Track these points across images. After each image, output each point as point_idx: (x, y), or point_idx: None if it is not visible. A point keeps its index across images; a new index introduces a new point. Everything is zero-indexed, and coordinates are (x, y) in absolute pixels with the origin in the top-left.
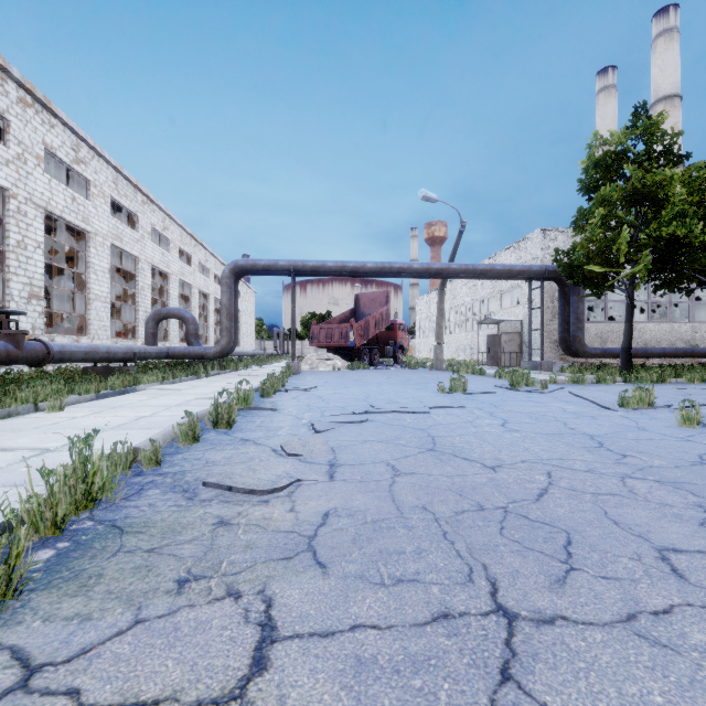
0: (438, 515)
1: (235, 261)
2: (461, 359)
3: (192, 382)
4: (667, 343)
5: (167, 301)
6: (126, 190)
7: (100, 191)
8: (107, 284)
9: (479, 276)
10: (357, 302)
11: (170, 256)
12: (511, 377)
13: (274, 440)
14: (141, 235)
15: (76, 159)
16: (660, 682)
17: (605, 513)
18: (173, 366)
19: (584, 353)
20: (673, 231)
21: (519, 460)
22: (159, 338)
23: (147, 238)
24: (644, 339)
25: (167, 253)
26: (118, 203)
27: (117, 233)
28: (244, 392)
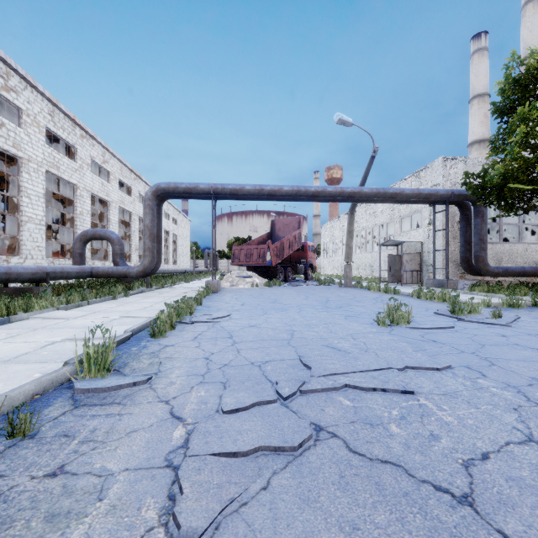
0: None
1: (157, 184)
2: (362, 275)
3: (102, 304)
4: None
5: (107, 225)
6: (63, 123)
7: (34, 120)
8: (42, 207)
9: (387, 200)
10: (273, 227)
11: (110, 186)
12: (451, 303)
13: None
14: (80, 165)
15: (5, 86)
16: None
17: None
18: (99, 285)
19: (486, 272)
20: None
21: None
22: (101, 257)
23: (86, 169)
24: (535, 258)
25: (106, 183)
26: (55, 134)
27: (53, 161)
28: (96, 347)
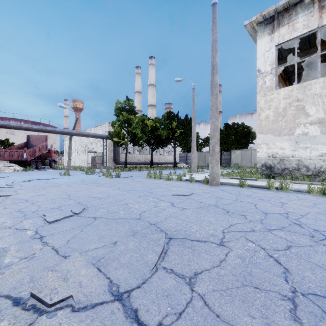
0: (41, 186)
1: None
2: (83, 165)
3: None
4: (144, 160)
5: None
6: None
7: None
8: None
9: (85, 136)
10: (29, 139)
11: None
12: (86, 171)
13: (2, 185)
14: None
15: None
16: (56, 188)
17: (68, 184)
18: None
19: (119, 163)
20: (134, 132)
21: (63, 182)
22: None
23: None
24: (138, 159)
25: None
26: None
27: None
28: None
